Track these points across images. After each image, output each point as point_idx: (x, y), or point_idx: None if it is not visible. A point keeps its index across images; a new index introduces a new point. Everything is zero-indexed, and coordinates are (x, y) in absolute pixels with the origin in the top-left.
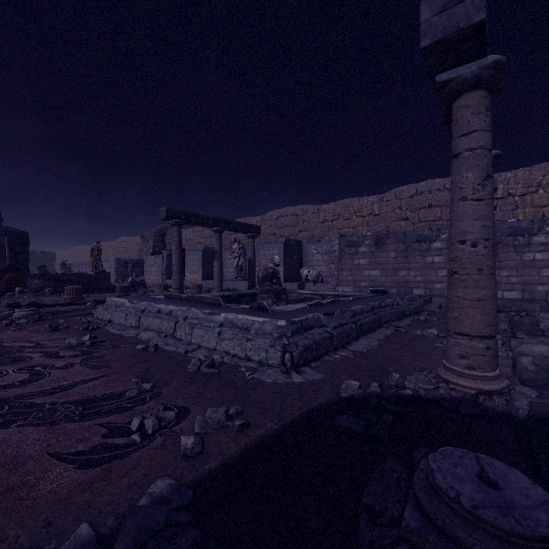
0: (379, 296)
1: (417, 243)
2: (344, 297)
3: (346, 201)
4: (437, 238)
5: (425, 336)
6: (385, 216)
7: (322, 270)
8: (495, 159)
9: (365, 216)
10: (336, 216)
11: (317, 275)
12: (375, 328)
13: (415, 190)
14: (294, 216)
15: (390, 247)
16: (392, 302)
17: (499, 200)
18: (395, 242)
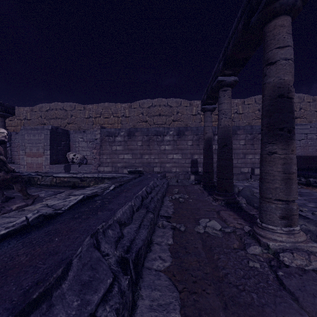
0: (139, 177)
1: (155, 136)
2: (104, 179)
3: (106, 104)
4: (167, 133)
5: (212, 235)
6: (133, 118)
7: (87, 154)
8: (300, 7)
9: (120, 117)
10: (99, 114)
11: (82, 158)
12: (151, 235)
13: (151, 103)
14: (63, 110)
15: (138, 138)
16: (153, 184)
17: (194, 116)
18: (142, 134)
